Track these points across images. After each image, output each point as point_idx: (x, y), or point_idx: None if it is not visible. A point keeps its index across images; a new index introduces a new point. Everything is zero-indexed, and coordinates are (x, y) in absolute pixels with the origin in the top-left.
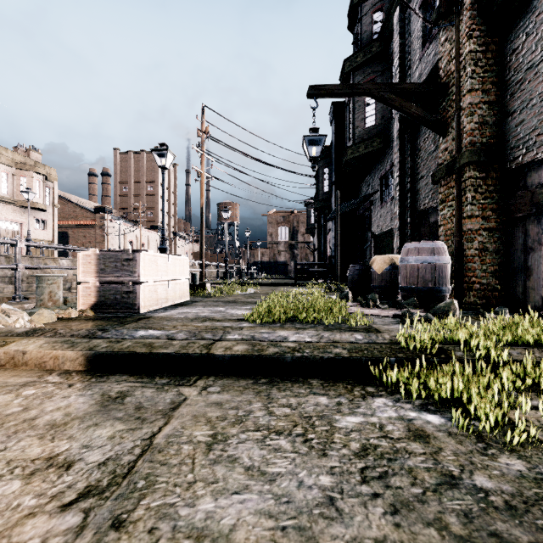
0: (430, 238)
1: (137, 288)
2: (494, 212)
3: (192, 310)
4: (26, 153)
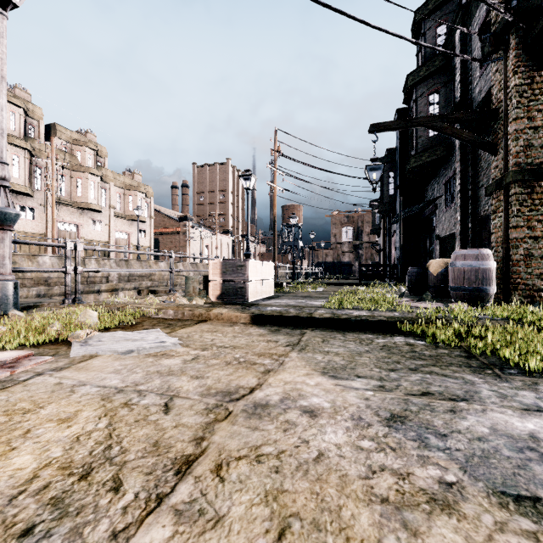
0: (490, 242)
1: (246, 285)
2: (539, 222)
3: (282, 301)
4: (131, 176)
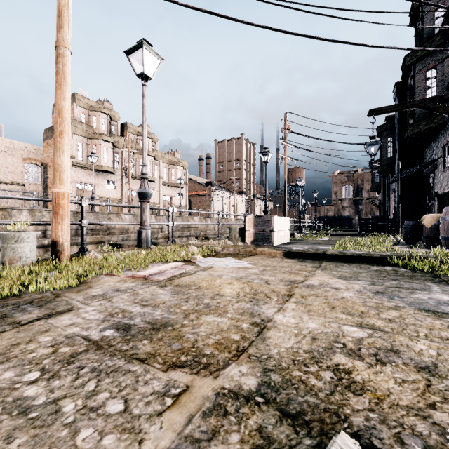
0: None
1: (272, 234)
2: None
3: (297, 246)
4: (173, 154)
